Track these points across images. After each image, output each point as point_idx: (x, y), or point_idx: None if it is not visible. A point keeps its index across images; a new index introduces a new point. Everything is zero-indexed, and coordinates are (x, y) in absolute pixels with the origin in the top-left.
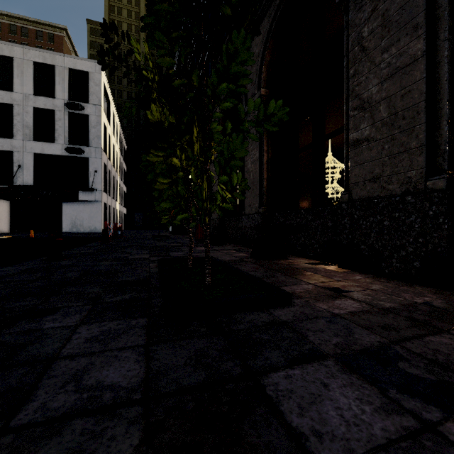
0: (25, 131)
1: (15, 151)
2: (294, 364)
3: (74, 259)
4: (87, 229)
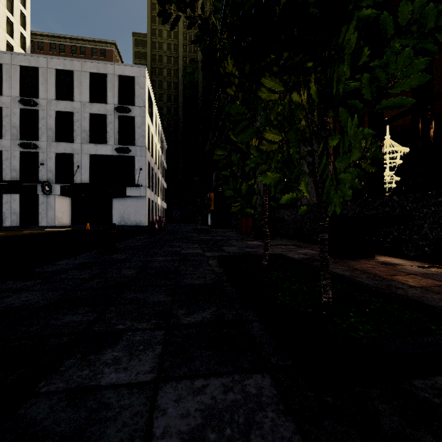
0: (83, 135)
1: (75, 153)
2: None
3: (127, 253)
4: (133, 222)
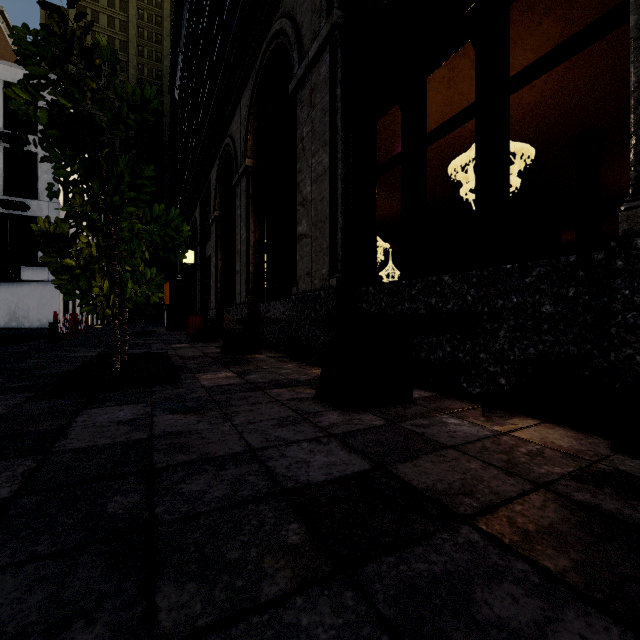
0: None
1: None
2: (117, 405)
3: None
4: (36, 323)
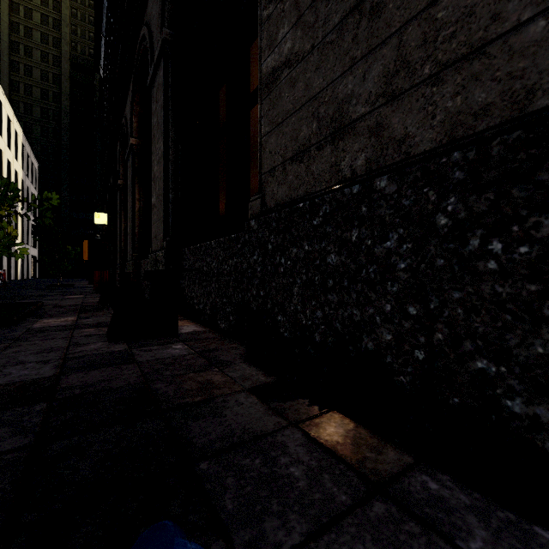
0: None
1: None
2: None
3: None
4: None
